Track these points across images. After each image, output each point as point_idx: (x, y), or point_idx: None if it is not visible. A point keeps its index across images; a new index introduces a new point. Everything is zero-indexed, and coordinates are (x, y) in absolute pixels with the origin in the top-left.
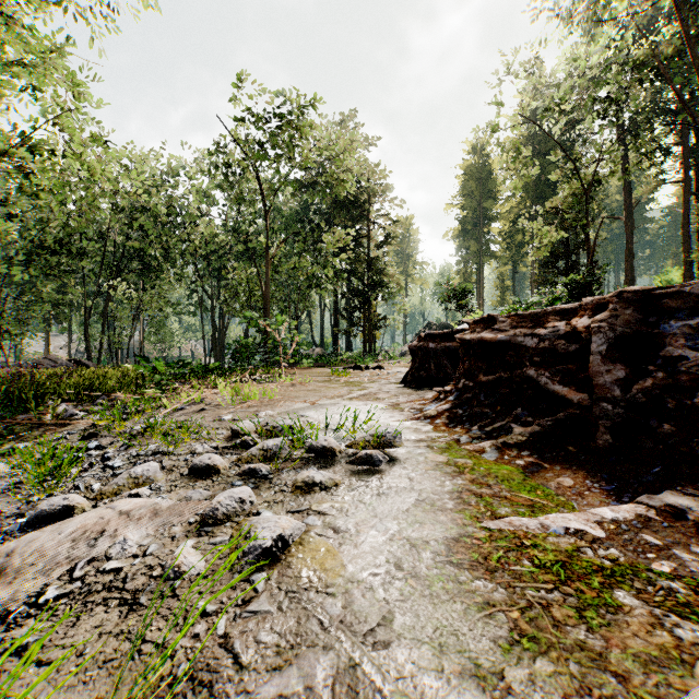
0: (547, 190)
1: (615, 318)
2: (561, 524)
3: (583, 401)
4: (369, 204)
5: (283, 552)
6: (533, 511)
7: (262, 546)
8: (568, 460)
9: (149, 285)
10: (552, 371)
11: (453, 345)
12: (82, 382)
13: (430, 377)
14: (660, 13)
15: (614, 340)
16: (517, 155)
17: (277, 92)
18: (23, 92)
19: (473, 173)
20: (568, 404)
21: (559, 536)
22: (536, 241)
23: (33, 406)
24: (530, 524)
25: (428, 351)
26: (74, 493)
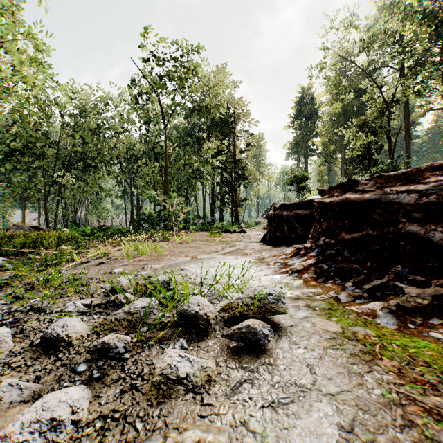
0: (352, 116)
1: None
2: None
3: None
4: (235, 124)
5: None
6: None
7: None
8: None
9: (88, 177)
10: None
11: (303, 212)
12: (23, 241)
13: (284, 237)
14: None
15: None
16: (339, 83)
17: (172, 41)
18: None
19: (303, 105)
20: None
21: None
22: (353, 143)
23: None
24: None
25: (282, 217)
26: None
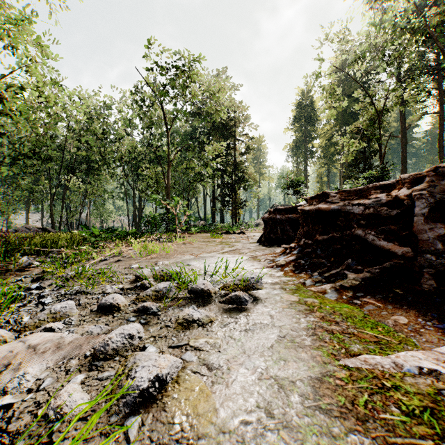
0: (350, 119)
1: (432, 187)
2: (414, 364)
3: (407, 253)
4: (235, 127)
5: (160, 391)
6: (382, 348)
7: (139, 388)
8: (397, 300)
9: (92, 180)
10: (377, 231)
11: (293, 216)
12: (41, 242)
13: (277, 238)
14: (423, 4)
15: (433, 204)
16: (333, 92)
17: (175, 51)
18: (4, 48)
19: (302, 108)
20: (391, 256)
21: (415, 376)
22: (346, 149)
23: (0, 258)
24: (384, 363)
25: (276, 220)
26: (4, 326)
